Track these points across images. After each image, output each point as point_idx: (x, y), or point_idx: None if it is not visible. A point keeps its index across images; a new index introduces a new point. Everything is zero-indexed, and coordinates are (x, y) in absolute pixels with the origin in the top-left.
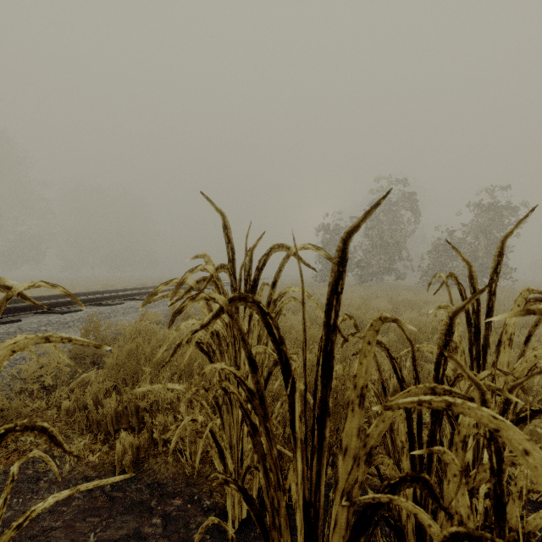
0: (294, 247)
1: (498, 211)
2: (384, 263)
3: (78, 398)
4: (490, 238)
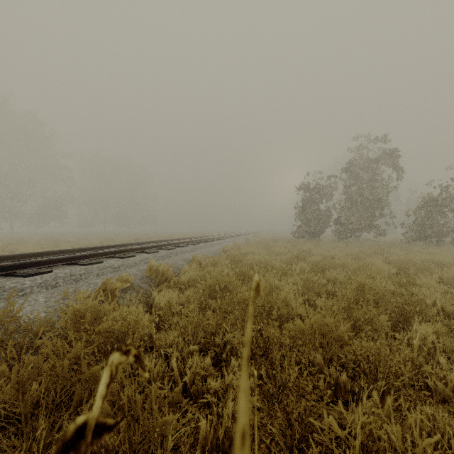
0: None
1: None
2: (365, 220)
3: None
4: None
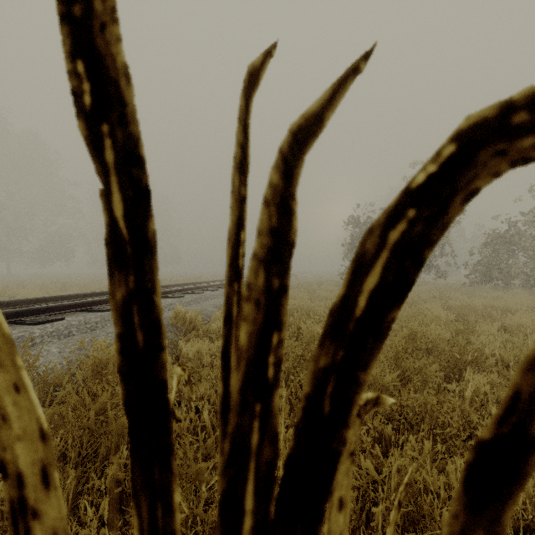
0: None
1: None
2: None
3: None
4: None
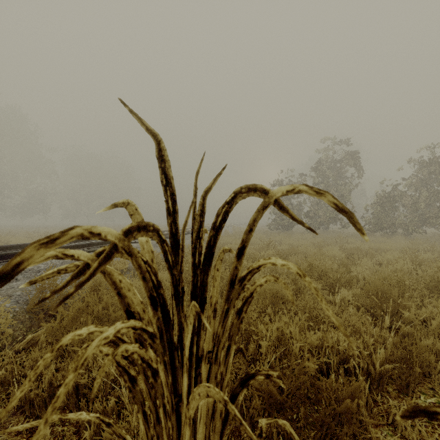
0: (275, 190)
1: (438, 166)
2: (330, 214)
3: (13, 368)
4: (430, 191)
